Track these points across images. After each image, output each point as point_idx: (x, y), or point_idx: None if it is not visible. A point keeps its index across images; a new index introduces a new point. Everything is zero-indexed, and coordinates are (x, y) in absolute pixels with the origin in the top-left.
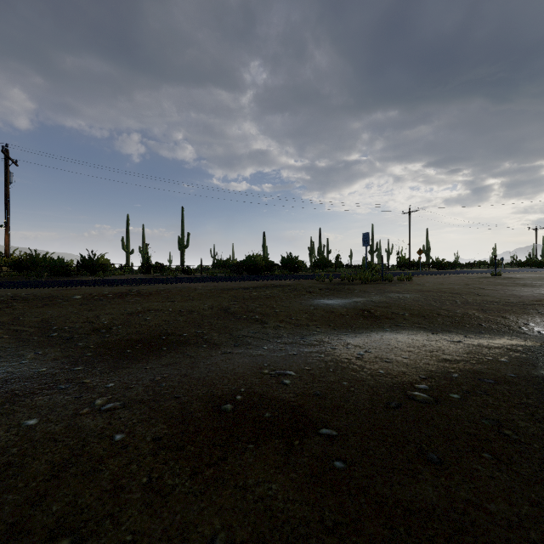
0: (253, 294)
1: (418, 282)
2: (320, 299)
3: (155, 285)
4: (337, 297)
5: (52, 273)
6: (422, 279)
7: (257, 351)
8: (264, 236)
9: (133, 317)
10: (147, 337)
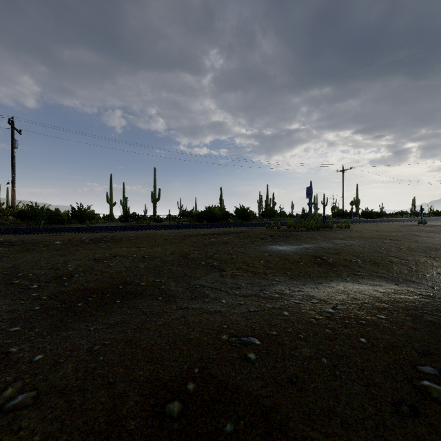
0: (212, 240)
1: (356, 229)
2: (272, 245)
3: (129, 231)
4: (287, 244)
5: (48, 221)
6: (358, 226)
7: (215, 306)
8: (221, 191)
9: (97, 263)
10: (104, 287)
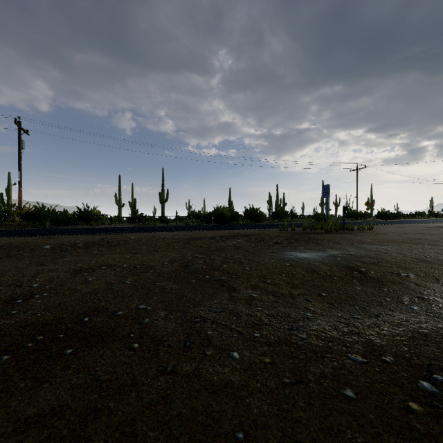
0: (220, 244)
1: (381, 232)
2: (291, 251)
3: (131, 233)
4: (308, 249)
5: (54, 222)
6: (380, 228)
7: (222, 368)
8: (230, 192)
9: (74, 276)
10: (63, 318)
